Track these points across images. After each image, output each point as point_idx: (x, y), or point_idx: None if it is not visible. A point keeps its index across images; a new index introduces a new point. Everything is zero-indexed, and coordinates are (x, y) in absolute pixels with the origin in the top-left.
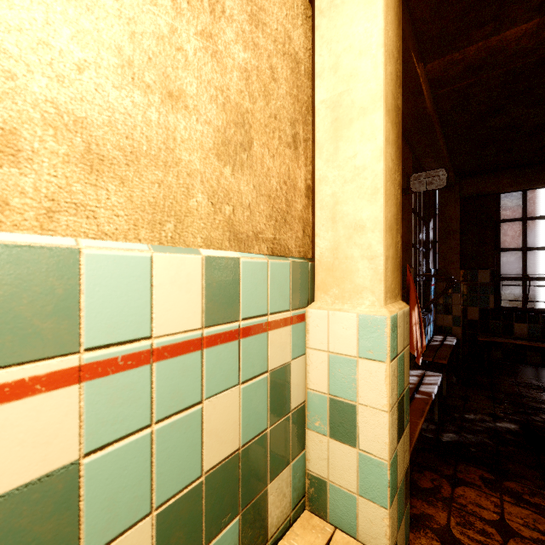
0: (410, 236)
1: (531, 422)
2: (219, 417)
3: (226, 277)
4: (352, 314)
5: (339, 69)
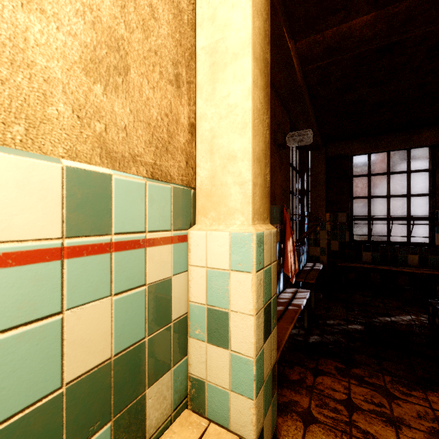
0: (288, 183)
1: (372, 323)
2: (85, 328)
3: (95, 190)
4: (226, 233)
5: (216, 19)
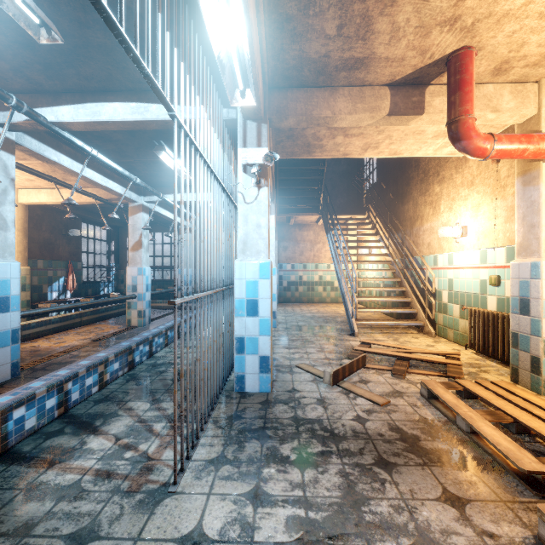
0: (80, 250)
1: None
2: None
3: None
4: None
5: None
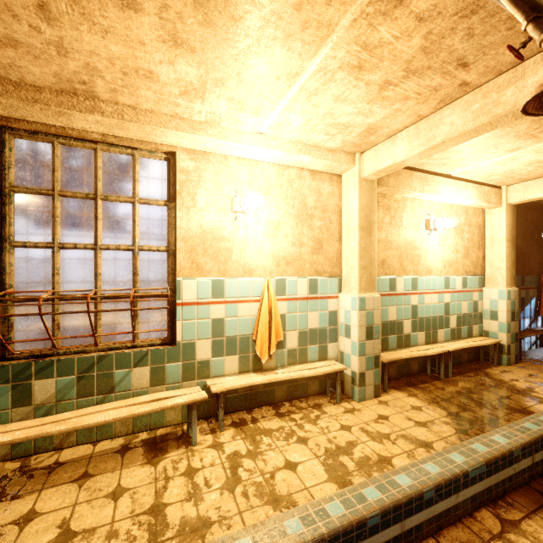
0: None
1: None
2: (464, 305)
3: (465, 280)
4: (496, 289)
5: (493, 229)
